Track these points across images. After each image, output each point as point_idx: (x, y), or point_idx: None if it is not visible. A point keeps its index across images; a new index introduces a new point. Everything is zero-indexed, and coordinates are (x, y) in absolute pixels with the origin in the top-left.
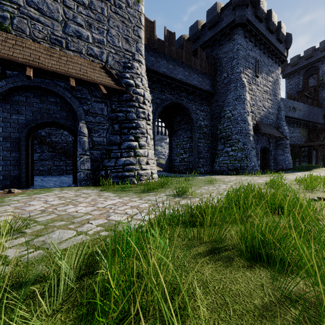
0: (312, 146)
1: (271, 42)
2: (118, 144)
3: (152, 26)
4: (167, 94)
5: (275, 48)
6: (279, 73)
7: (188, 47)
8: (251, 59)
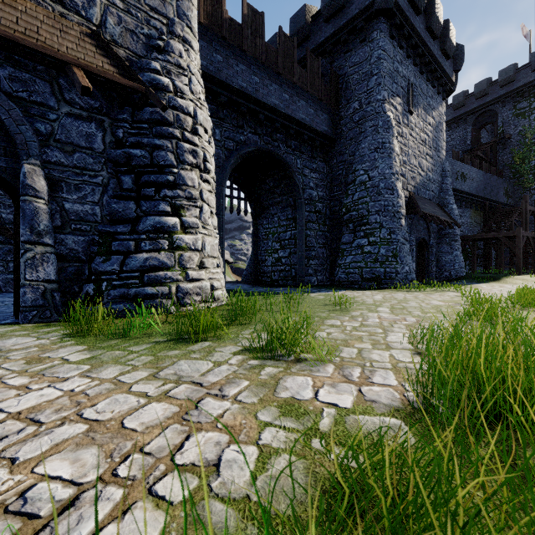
0: (493, 239)
1: (433, 55)
2: (132, 222)
3: None
4: (249, 132)
5: (438, 66)
6: (443, 112)
7: (289, 47)
8: (401, 80)
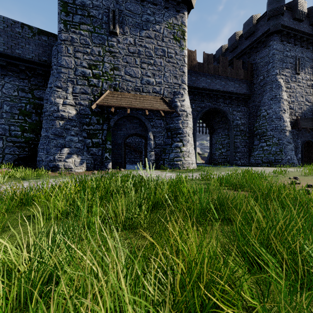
0: None
1: None
2: (170, 144)
3: (193, 54)
4: (206, 102)
5: None
6: None
7: (224, 62)
8: (290, 59)
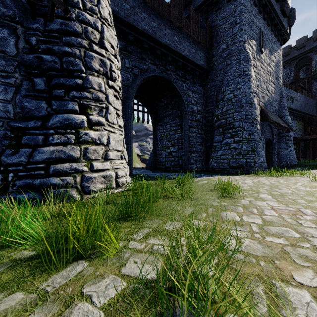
0: (314, 139)
1: (276, 13)
2: (43, 119)
3: None
4: (150, 63)
5: (279, 21)
6: (280, 54)
7: (178, 3)
8: (255, 28)
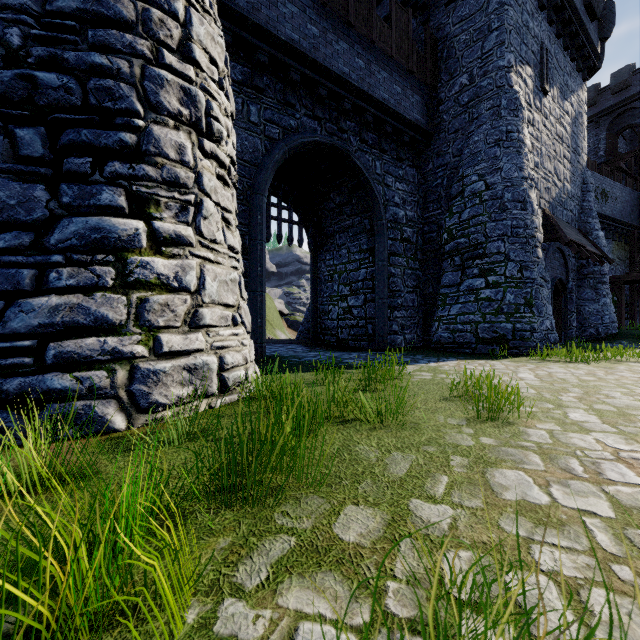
0: None
1: (576, 10)
2: (38, 229)
3: None
4: (304, 115)
5: (581, 29)
6: (583, 98)
7: None
8: (532, 41)
